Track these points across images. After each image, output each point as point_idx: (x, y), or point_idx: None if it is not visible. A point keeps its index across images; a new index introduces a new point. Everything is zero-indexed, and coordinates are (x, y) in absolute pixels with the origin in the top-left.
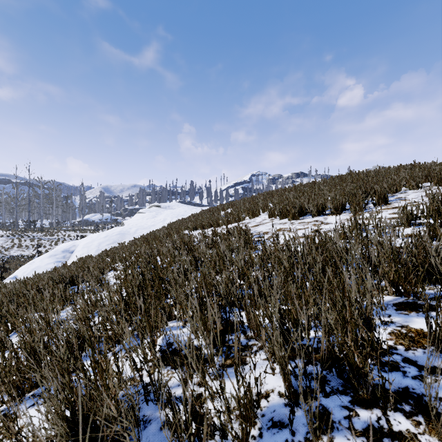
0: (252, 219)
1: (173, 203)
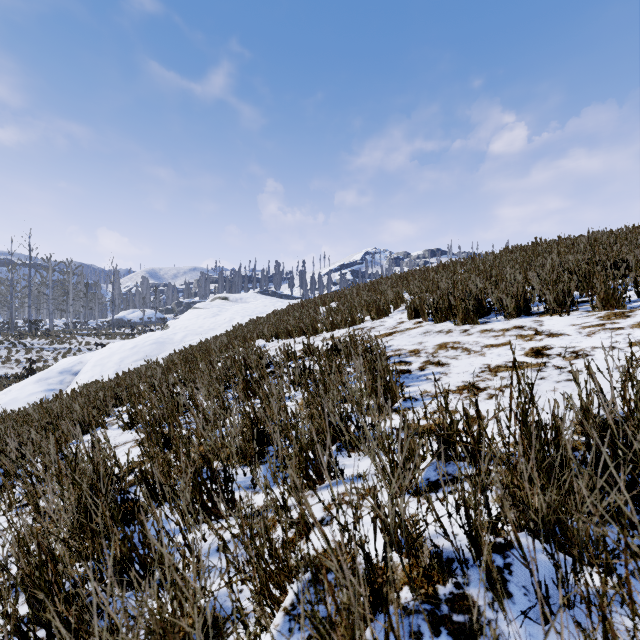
0: (377, 321)
1: (247, 294)
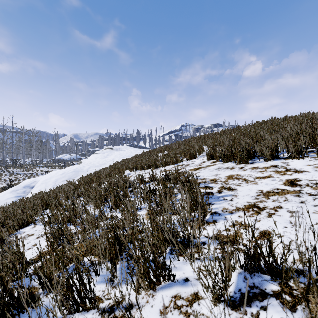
0: (190, 161)
1: (122, 146)
